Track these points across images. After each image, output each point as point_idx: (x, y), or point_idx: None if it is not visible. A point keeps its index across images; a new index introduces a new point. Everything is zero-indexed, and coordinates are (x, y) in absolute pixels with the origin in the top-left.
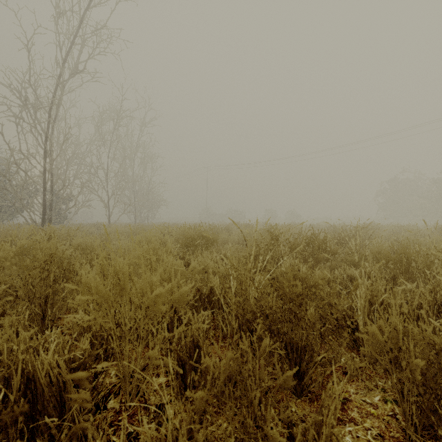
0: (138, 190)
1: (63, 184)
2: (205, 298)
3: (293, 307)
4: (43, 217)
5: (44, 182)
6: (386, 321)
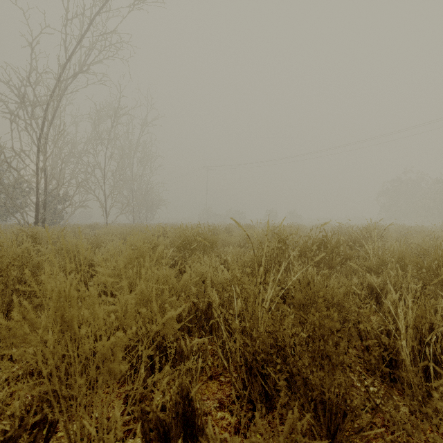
0: (136, 190)
1: (58, 183)
2: (202, 314)
3: (327, 348)
4: (36, 218)
5: (37, 181)
6: (440, 355)
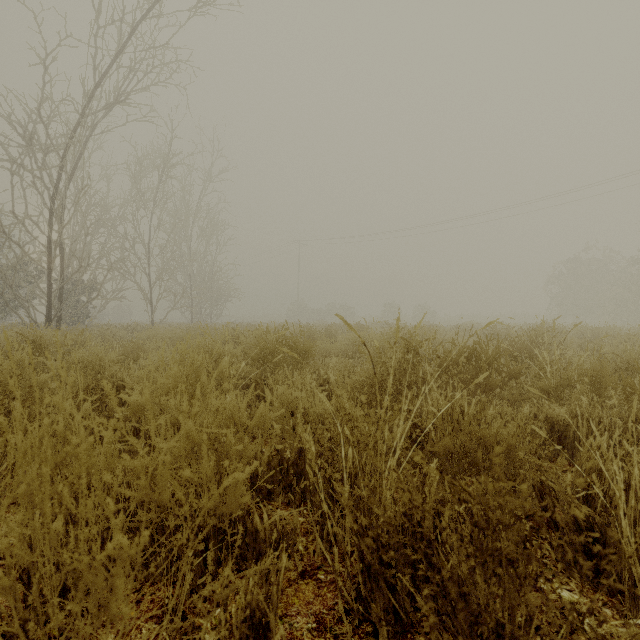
0: (196, 275)
1: (80, 263)
2: (289, 466)
3: (510, 547)
4: (48, 315)
5: (49, 261)
6: None
